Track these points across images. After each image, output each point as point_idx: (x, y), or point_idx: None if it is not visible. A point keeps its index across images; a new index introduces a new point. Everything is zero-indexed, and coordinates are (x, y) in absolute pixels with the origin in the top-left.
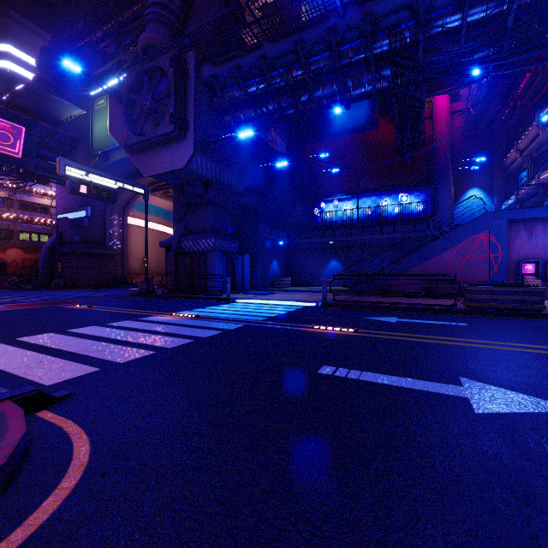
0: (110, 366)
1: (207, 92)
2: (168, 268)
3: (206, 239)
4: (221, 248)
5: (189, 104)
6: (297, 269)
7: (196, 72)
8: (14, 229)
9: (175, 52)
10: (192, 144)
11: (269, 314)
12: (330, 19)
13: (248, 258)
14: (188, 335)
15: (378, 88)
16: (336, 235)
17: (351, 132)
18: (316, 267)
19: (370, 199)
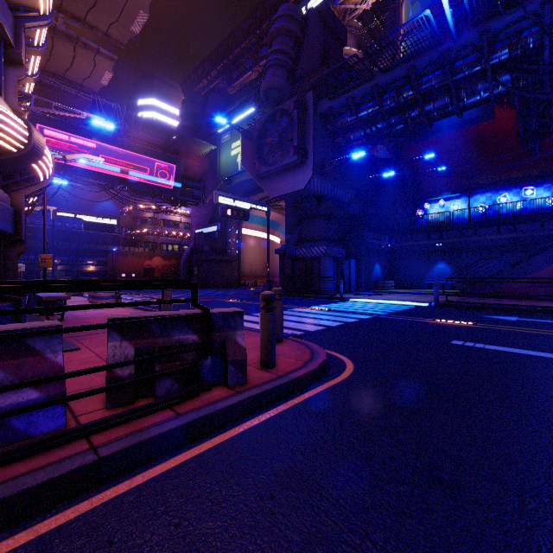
0: (308, 332)
1: (322, 121)
2: (285, 272)
3: (318, 246)
4: (331, 254)
5: (308, 135)
6: (399, 272)
7: (314, 107)
8: (157, 242)
9: (298, 96)
10: (311, 168)
11: (387, 310)
12: (444, 43)
13: (354, 262)
14: (337, 320)
15: (496, 94)
16: (444, 236)
17: (460, 126)
18: (420, 270)
19: (484, 196)
